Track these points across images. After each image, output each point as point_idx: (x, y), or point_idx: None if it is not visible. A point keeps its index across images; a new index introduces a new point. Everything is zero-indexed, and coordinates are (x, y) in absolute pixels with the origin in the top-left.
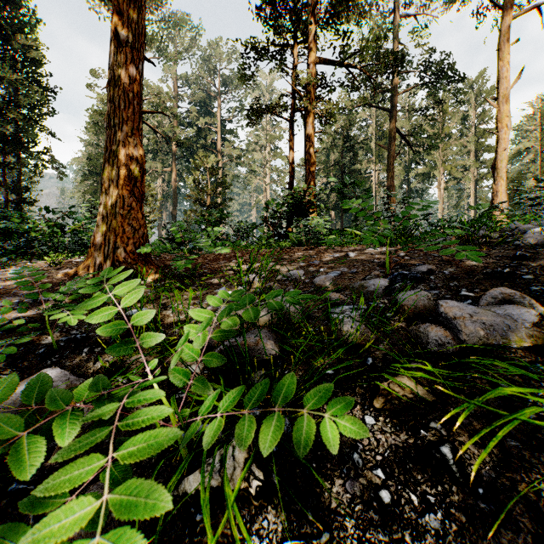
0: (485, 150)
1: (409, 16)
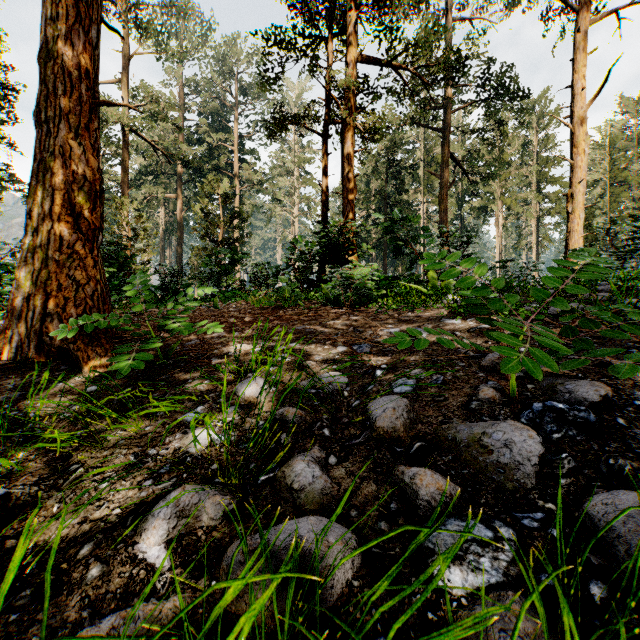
0: (549, 181)
1: (465, 18)
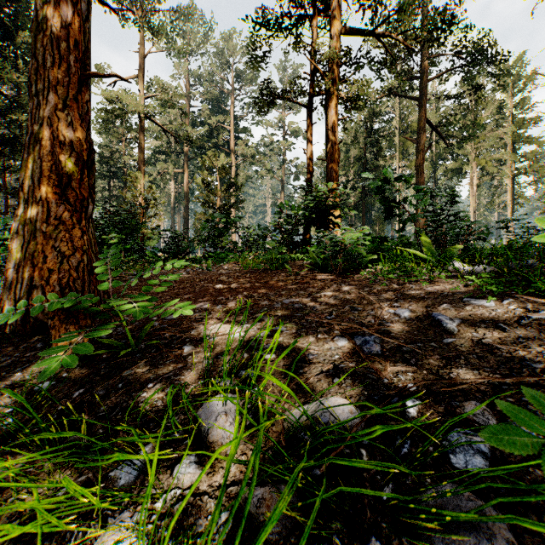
0: (524, 141)
1: None
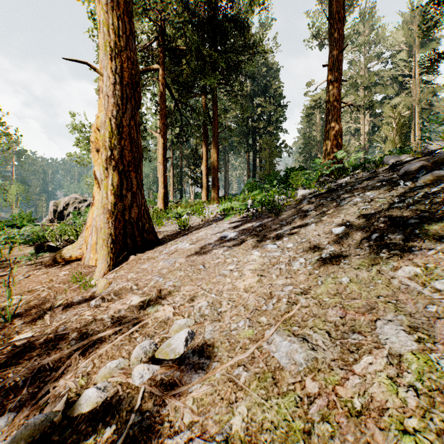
0: None
1: None
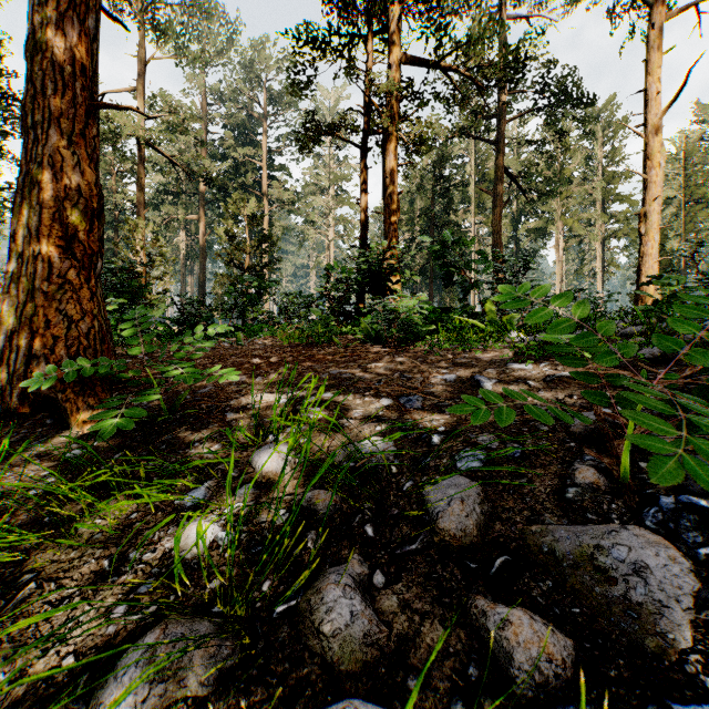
0: (615, 199)
1: (522, 16)
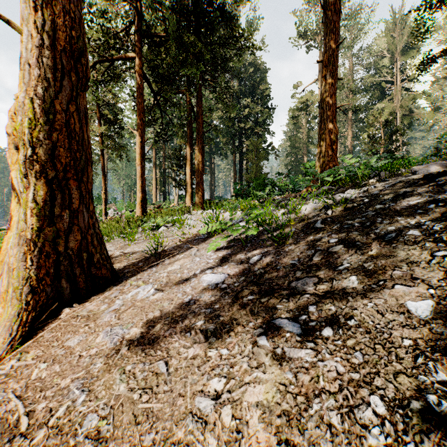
0: None
1: None
